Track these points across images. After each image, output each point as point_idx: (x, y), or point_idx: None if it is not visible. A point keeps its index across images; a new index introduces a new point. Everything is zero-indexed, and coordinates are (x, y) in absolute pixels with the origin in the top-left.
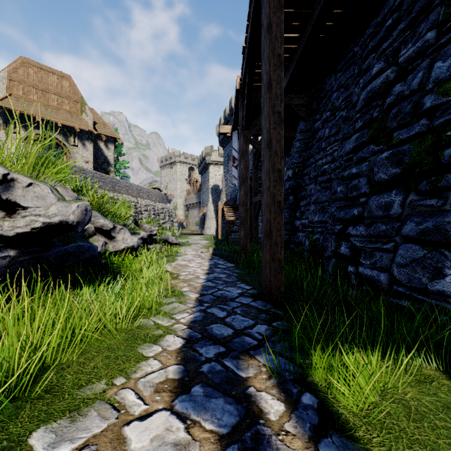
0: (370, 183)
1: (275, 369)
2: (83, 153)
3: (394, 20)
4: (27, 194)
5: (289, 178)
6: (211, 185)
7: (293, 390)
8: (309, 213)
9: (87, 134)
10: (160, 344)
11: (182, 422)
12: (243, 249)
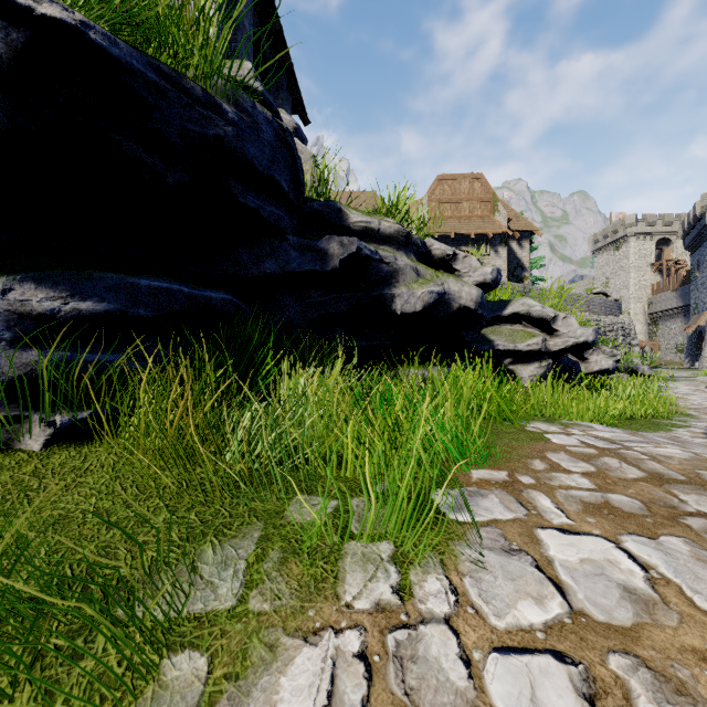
0: None
1: None
2: (495, 262)
3: None
4: (563, 324)
5: None
6: None
7: None
8: None
9: (500, 237)
10: (683, 429)
11: None
12: None
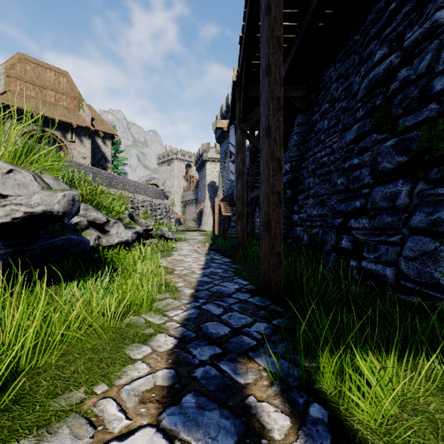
0: (373, 173)
1: (277, 375)
2: (80, 149)
3: (398, 3)
4: (6, 182)
5: (286, 172)
6: (208, 182)
7: (299, 400)
8: (308, 206)
9: (85, 130)
10: (150, 345)
11: (169, 443)
12: (240, 243)
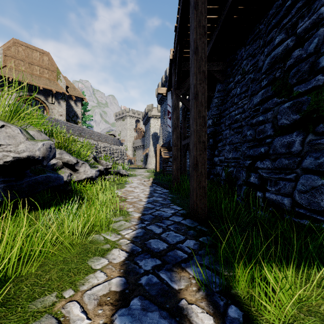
0: (274, 127)
1: (203, 283)
2: (58, 109)
3: (292, 0)
4: None
5: (209, 126)
6: (152, 133)
7: (220, 303)
8: (225, 151)
9: (61, 95)
10: (107, 258)
11: None
12: (175, 178)
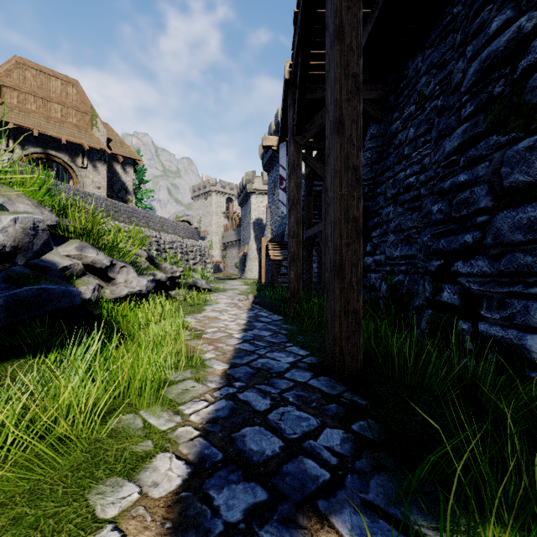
0: (494, 193)
1: None
2: (94, 177)
3: None
4: None
5: None
6: (253, 219)
7: None
8: (387, 245)
9: (99, 153)
10: (138, 481)
11: None
12: (294, 295)
